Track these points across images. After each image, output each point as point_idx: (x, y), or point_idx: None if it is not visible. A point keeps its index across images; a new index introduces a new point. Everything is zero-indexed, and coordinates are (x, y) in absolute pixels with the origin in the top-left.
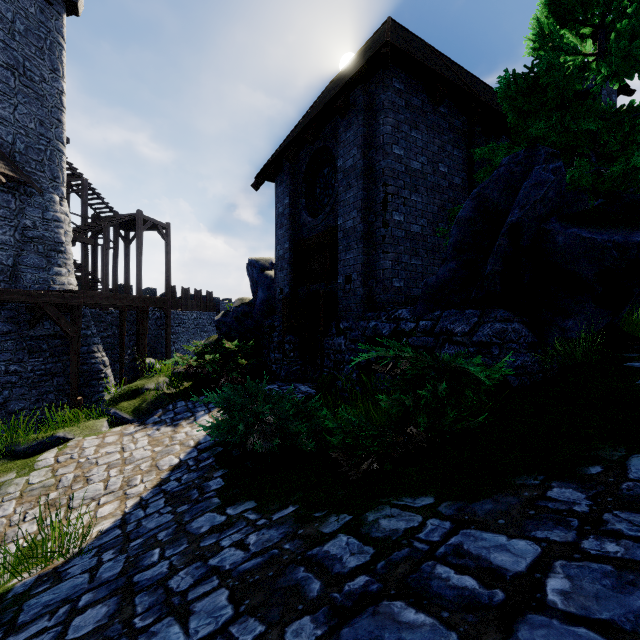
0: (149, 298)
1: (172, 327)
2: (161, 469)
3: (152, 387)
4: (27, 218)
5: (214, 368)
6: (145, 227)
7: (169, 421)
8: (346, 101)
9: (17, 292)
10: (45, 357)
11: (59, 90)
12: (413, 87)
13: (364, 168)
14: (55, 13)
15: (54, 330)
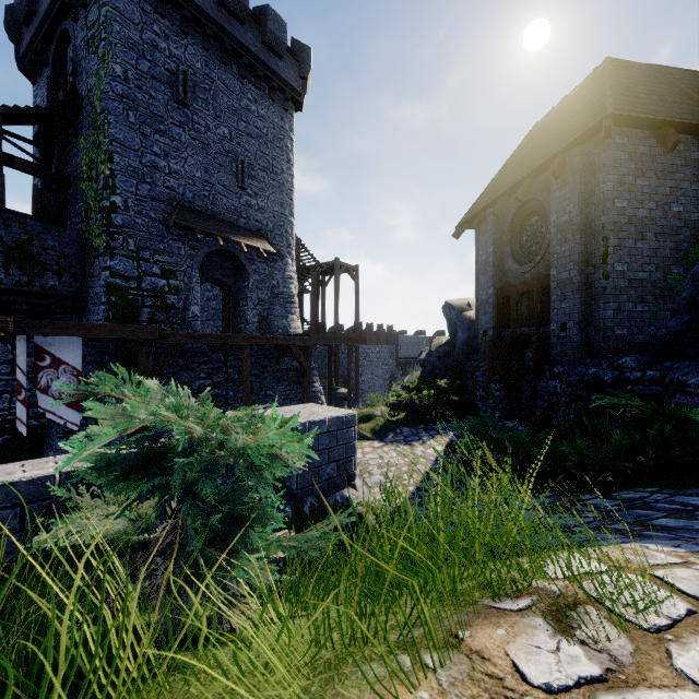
0: (353, 337)
1: (359, 360)
2: (419, 472)
3: (379, 414)
4: (274, 280)
5: (429, 402)
6: (340, 272)
7: (403, 441)
8: (561, 163)
9: (279, 338)
10: (285, 385)
11: (291, 175)
12: (638, 136)
13: (581, 223)
14: (289, 116)
15: (291, 364)
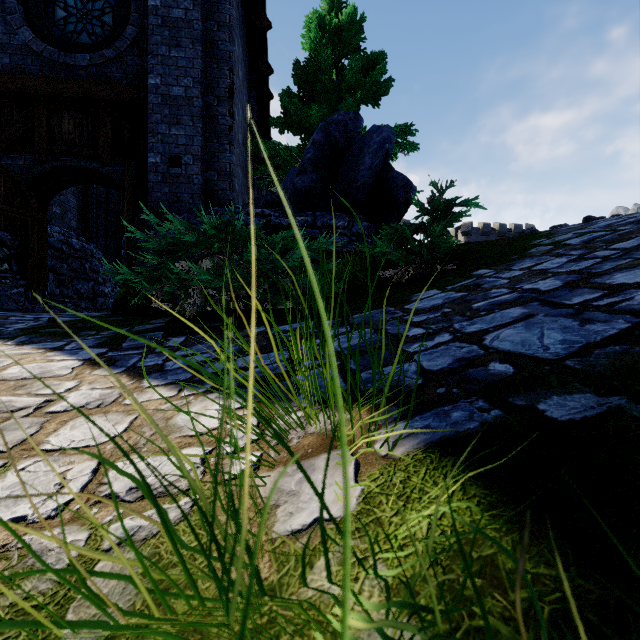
0: None
1: None
2: (58, 375)
3: None
4: None
5: None
6: None
7: None
8: None
9: None
10: None
11: None
12: None
13: (203, 35)
14: None
15: None
